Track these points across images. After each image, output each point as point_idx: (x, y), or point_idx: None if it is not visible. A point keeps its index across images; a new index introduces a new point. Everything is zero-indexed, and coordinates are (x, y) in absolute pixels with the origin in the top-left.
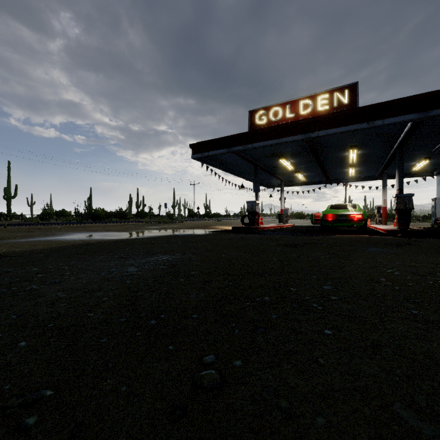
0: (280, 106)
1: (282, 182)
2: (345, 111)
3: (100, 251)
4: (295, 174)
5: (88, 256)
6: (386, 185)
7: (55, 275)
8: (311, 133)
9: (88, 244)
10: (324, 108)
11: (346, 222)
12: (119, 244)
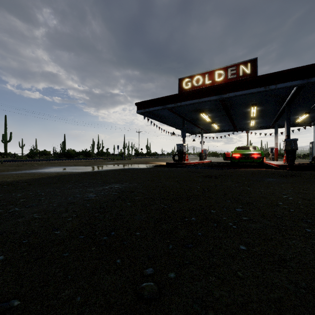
0: (201, 75)
1: (202, 130)
2: (248, 79)
3: (69, 181)
4: (212, 124)
5: (60, 185)
6: (277, 132)
7: (33, 199)
8: (223, 94)
9: (61, 175)
10: (232, 77)
11: (249, 159)
12: (83, 175)
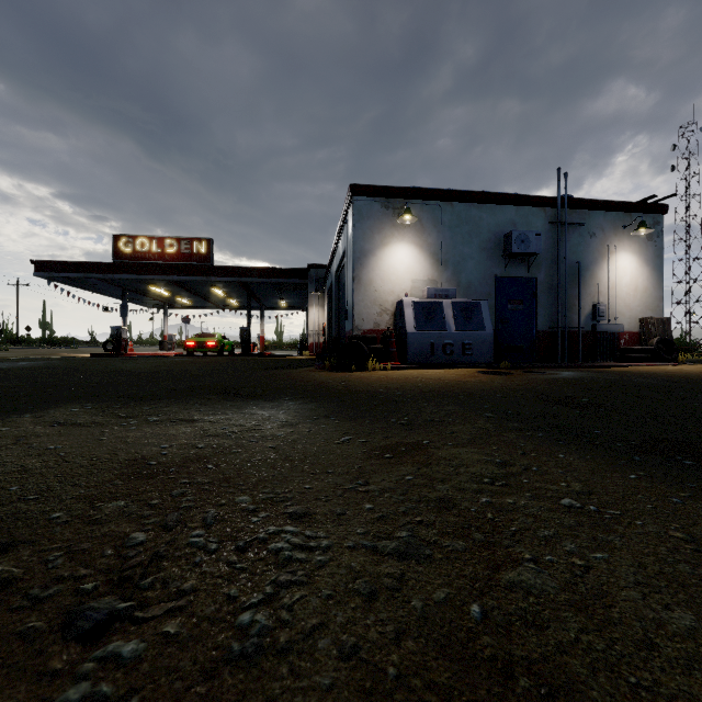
0: (148, 239)
1: (165, 304)
2: (192, 266)
3: None
4: (177, 299)
5: None
6: (263, 316)
7: None
8: (167, 276)
9: None
10: (187, 252)
11: (204, 348)
12: None
